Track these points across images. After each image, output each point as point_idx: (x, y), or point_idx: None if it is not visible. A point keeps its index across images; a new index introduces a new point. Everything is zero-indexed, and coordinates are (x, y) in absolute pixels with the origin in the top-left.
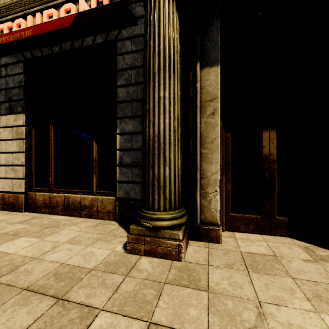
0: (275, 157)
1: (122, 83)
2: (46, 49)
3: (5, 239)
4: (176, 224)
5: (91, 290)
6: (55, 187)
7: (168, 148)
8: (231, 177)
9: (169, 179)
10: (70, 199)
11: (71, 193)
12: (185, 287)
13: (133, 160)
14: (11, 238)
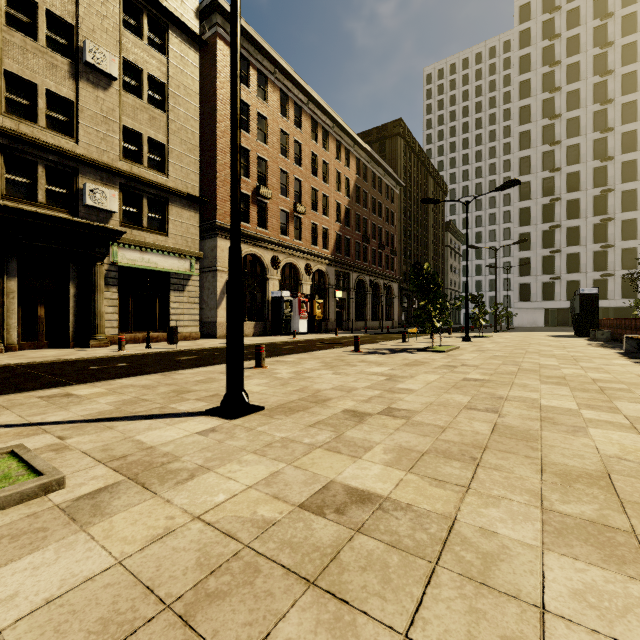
0: (44, 317)
1: None
2: None
3: None
4: None
5: None
6: None
7: None
8: (21, 325)
9: None
10: None
11: None
12: (11, 354)
13: None
14: None
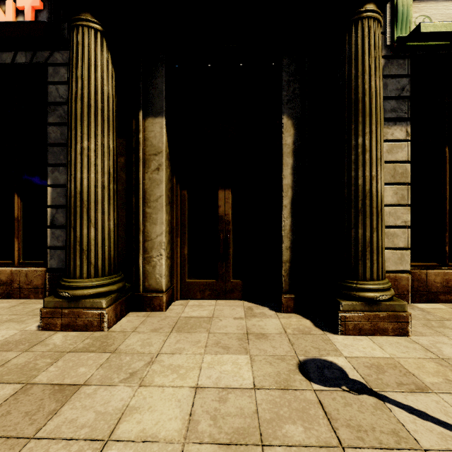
0: (230, 218)
1: (55, 120)
2: None
3: None
4: (102, 292)
5: None
6: None
7: (94, 207)
8: (187, 239)
9: (95, 242)
10: None
11: None
12: (91, 352)
13: None
14: None
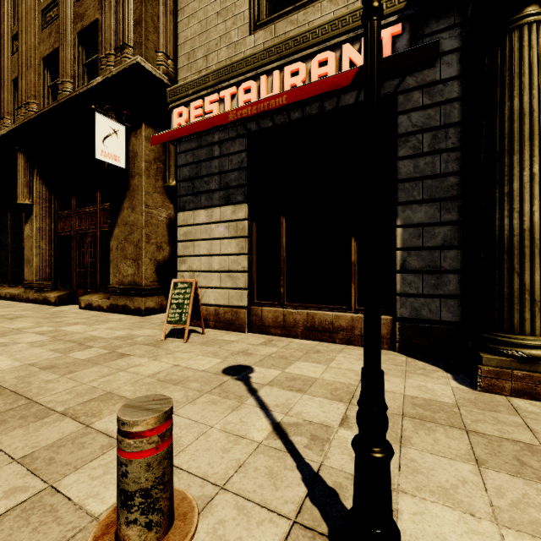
0: None
1: (406, 153)
2: (279, 116)
3: (282, 362)
4: None
5: (495, 426)
6: (287, 301)
7: None
8: None
9: None
10: (316, 318)
11: (315, 309)
12: None
13: (426, 264)
14: (287, 362)
